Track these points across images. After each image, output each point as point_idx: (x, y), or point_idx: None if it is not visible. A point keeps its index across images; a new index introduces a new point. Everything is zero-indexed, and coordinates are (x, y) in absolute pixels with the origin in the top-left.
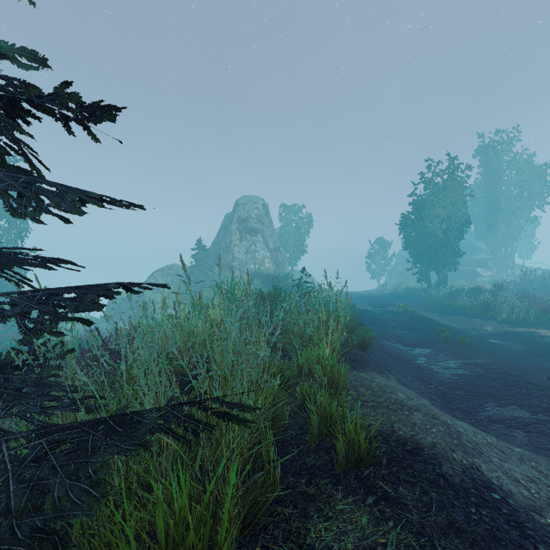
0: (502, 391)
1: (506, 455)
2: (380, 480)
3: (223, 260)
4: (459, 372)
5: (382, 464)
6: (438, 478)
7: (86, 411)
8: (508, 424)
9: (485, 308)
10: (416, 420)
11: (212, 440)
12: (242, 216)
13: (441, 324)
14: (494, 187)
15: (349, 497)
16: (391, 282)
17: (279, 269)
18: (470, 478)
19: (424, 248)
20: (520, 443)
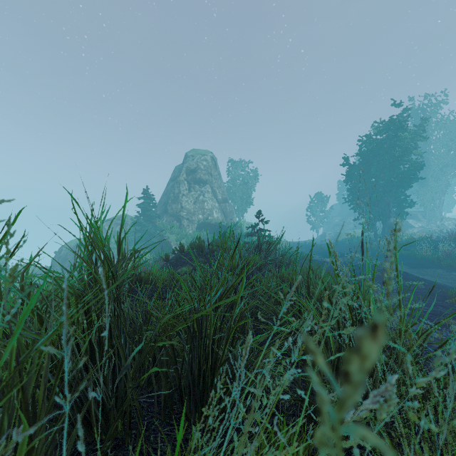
0: None
1: None
2: None
3: (172, 210)
4: None
5: None
6: None
7: None
8: None
9: None
10: None
11: None
12: (191, 167)
13: (428, 281)
14: (424, 146)
15: None
16: (329, 232)
17: (227, 219)
18: None
19: (371, 198)
20: None
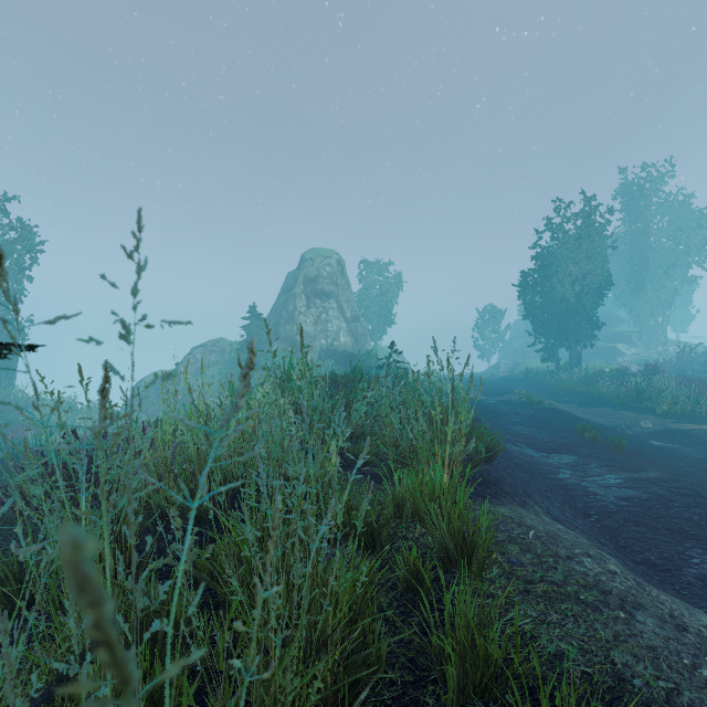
0: (706, 527)
1: None
2: None
3: (285, 333)
4: (628, 494)
5: None
6: None
7: None
8: None
9: (638, 397)
10: (651, 639)
11: None
12: (310, 274)
13: (580, 419)
14: (640, 238)
15: None
16: (505, 362)
17: (359, 345)
18: None
19: (551, 317)
20: None
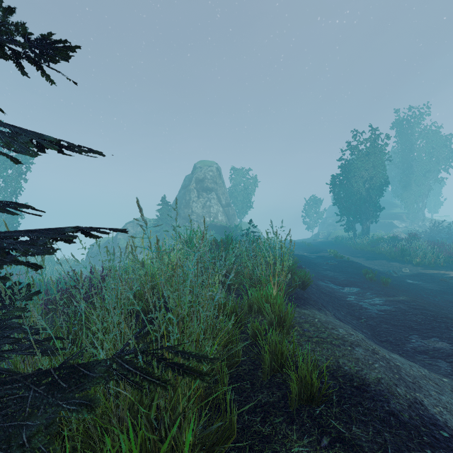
0: (423, 325)
1: (440, 387)
2: (332, 419)
3: (184, 214)
4: (384, 308)
5: (333, 401)
6: (388, 416)
7: (44, 353)
8: (432, 354)
9: (402, 254)
10: (358, 355)
11: (168, 387)
12: (199, 177)
13: (366, 267)
14: (408, 154)
15: (304, 438)
16: (322, 232)
17: (230, 221)
18: (416, 414)
19: (351, 204)
20: (444, 373)
